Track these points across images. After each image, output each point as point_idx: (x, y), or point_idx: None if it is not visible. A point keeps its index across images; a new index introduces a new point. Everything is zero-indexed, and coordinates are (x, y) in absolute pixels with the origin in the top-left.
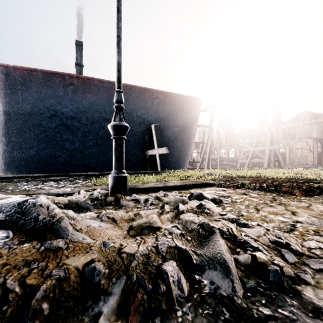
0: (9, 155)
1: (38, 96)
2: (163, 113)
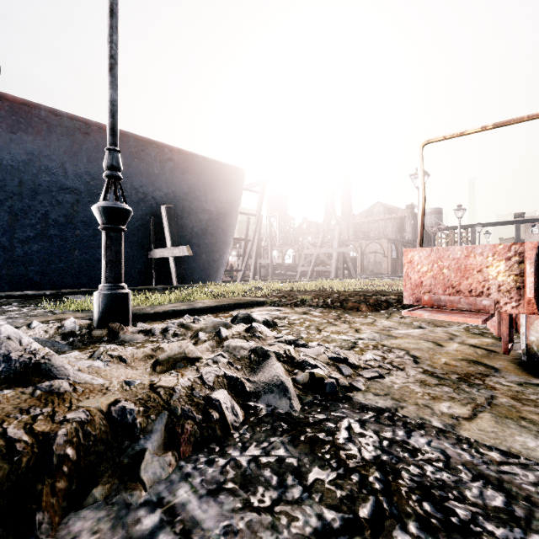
0: None
1: None
2: (181, 187)
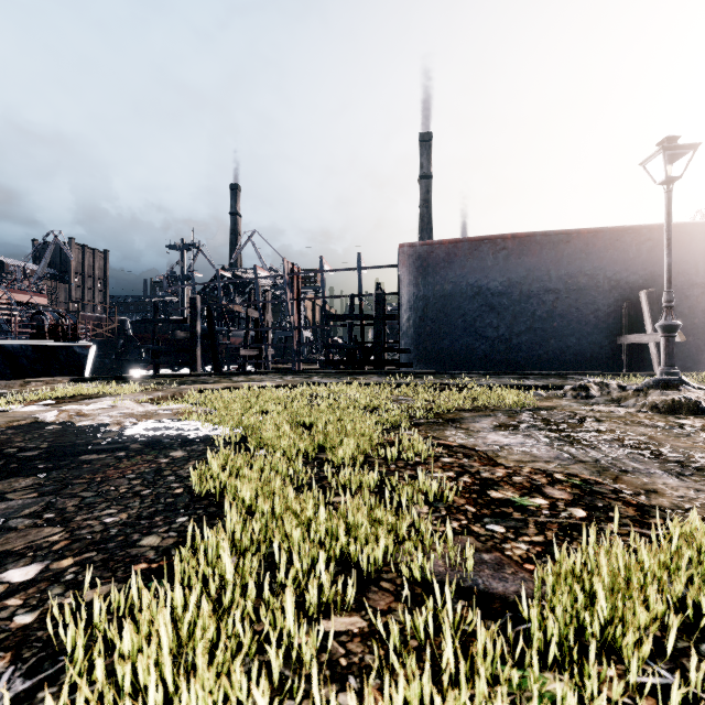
0: (421, 347)
1: (461, 272)
2: (661, 264)
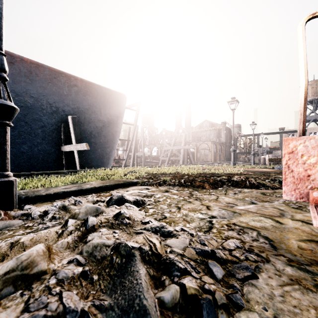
0: None
1: None
2: (83, 104)
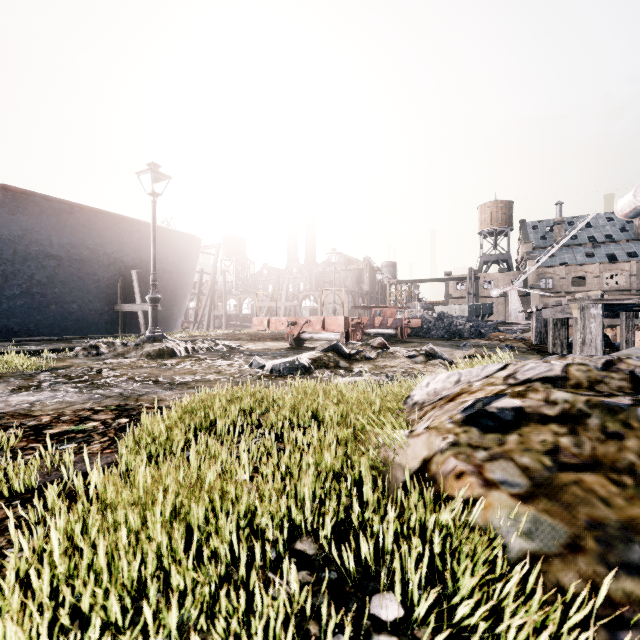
0: None
1: None
2: (146, 252)
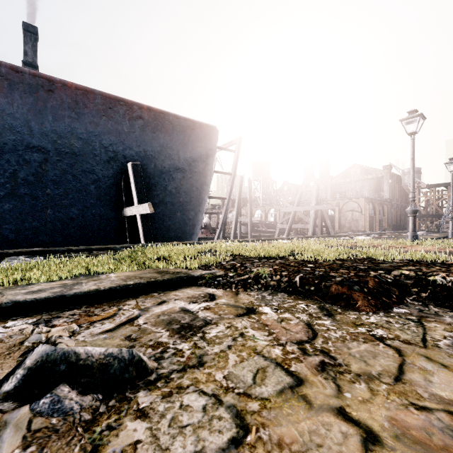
0: None
1: None
2: (152, 145)
